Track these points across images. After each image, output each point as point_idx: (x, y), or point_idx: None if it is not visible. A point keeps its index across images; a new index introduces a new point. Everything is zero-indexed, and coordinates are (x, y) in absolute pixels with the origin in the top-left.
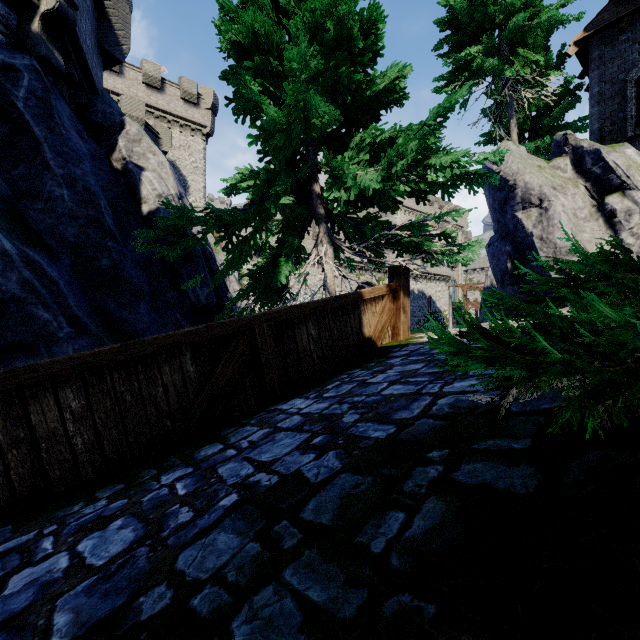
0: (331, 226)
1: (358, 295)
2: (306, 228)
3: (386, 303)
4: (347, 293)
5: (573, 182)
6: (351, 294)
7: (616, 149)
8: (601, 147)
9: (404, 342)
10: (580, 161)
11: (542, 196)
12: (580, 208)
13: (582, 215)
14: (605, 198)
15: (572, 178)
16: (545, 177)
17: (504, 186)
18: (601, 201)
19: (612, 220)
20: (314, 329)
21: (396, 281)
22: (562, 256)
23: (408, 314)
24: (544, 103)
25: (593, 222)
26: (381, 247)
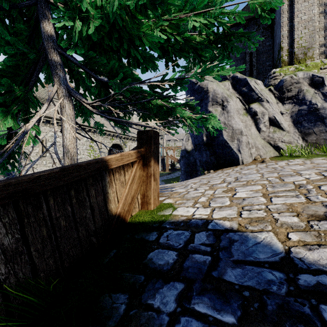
0: (78, 87)
1: (102, 164)
2: (38, 76)
3: (136, 170)
4: (84, 162)
5: (233, 95)
6: (91, 163)
7: (253, 80)
8: (247, 77)
9: (157, 216)
10: (236, 84)
11: (223, 98)
12: (239, 109)
13: (240, 113)
14: (250, 105)
15: (232, 93)
16: (222, 88)
17: (201, 91)
18: (247, 106)
19: (255, 117)
20: (10, 233)
21: (146, 147)
22: (237, 135)
23: (158, 181)
24: (210, 56)
25: (246, 117)
26: (130, 110)
